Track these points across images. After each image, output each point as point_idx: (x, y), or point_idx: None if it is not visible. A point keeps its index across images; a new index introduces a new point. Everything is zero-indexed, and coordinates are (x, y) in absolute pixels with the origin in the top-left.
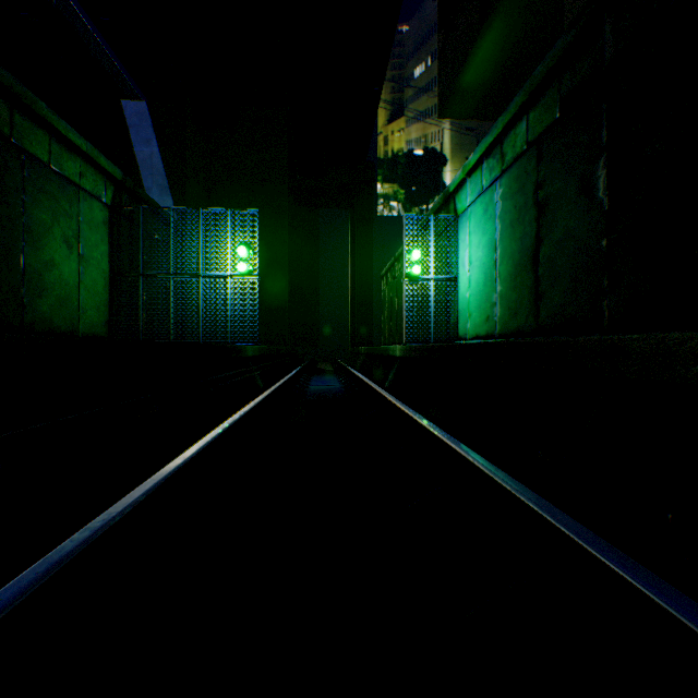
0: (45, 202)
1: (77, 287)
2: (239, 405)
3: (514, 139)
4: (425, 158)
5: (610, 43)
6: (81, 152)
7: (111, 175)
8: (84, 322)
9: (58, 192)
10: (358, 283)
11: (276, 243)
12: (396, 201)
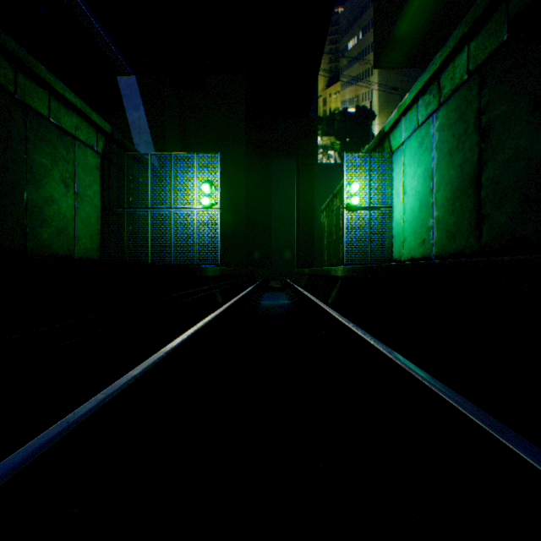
0: (45, 148)
1: (73, 219)
2: (198, 319)
3: (452, 71)
4: (357, 114)
5: None
6: (76, 108)
7: (102, 128)
8: (79, 247)
9: (56, 141)
10: (302, 216)
11: (236, 185)
12: (333, 150)
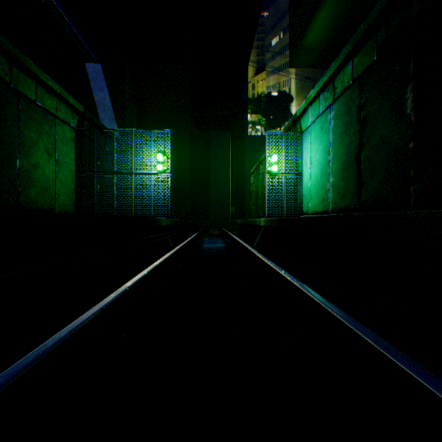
0: (33, 126)
1: (54, 181)
2: (156, 258)
3: (342, 77)
4: (279, 97)
5: (416, 2)
6: (56, 93)
7: (76, 108)
8: (59, 203)
9: (41, 119)
10: (235, 178)
11: (182, 153)
12: (260, 125)
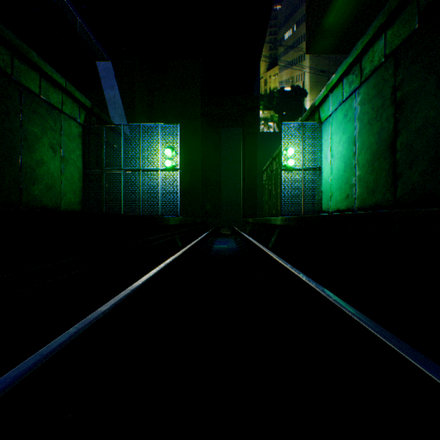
0: (36, 120)
1: (60, 178)
2: (161, 260)
3: (372, 55)
4: (292, 92)
5: None
6: (62, 87)
7: (83, 104)
8: (64, 201)
9: (46, 114)
10: (247, 175)
11: (193, 150)
12: (272, 122)
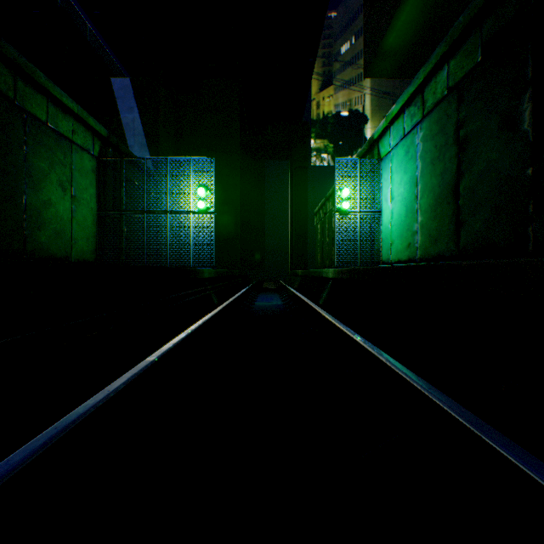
0: (43, 153)
1: (70, 222)
2: (195, 319)
3: (434, 86)
4: (350, 118)
5: None
6: (73, 113)
7: (98, 132)
8: (76, 250)
9: (54, 145)
10: (295, 218)
11: (230, 187)
12: (326, 153)
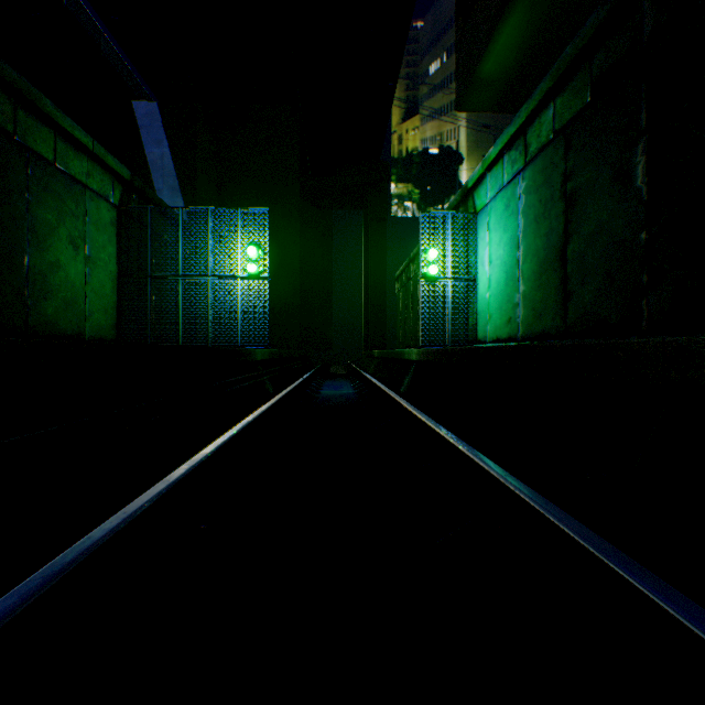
0: (50, 201)
1: (84, 289)
2: (246, 411)
3: (539, 128)
4: (441, 157)
5: (650, 15)
6: (87, 150)
7: (119, 174)
8: (91, 325)
9: (64, 191)
10: (371, 284)
11: (288, 244)
12: (410, 201)
